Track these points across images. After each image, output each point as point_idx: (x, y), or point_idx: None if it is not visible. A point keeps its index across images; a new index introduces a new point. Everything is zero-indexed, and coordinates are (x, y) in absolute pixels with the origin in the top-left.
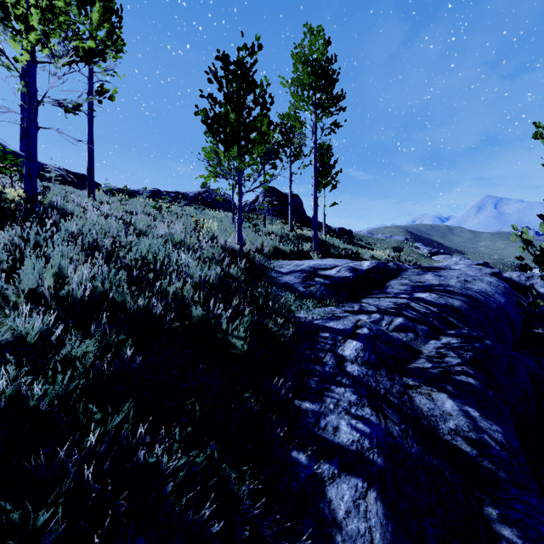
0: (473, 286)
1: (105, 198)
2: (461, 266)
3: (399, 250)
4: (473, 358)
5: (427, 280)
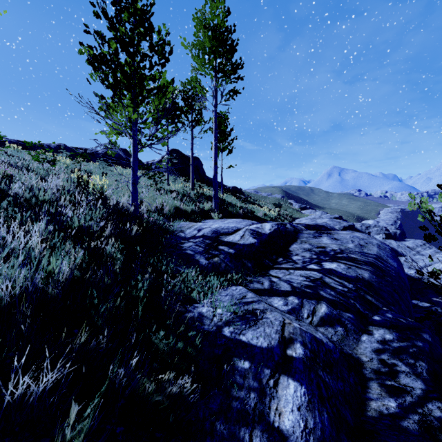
0: (369, 252)
1: None
2: (326, 220)
3: (280, 206)
4: (429, 372)
5: (327, 245)
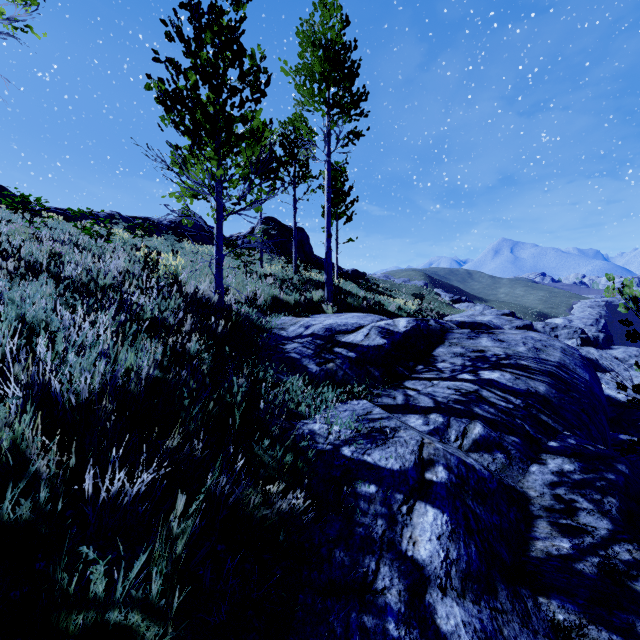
0: (548, 358)
1: (19, 218)
2: (490, 317)
3: (421, 297)
4: (621, 511)
5: (487, 348)
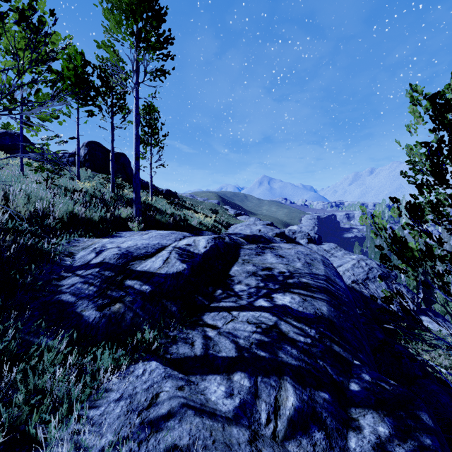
0: (318, 272)
1: None
2: (260, 227)
3: (216, 212)
4: None
5: (273, 266)
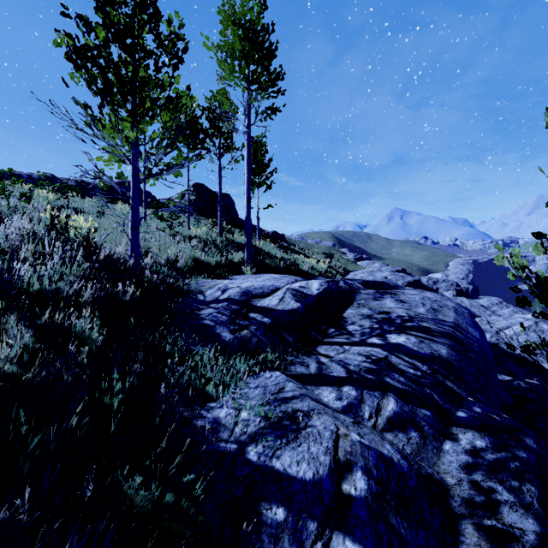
0: (445, 318)
1: None
2: (386, 273)
3: (330, 256)
4: (541, 501)
5: (391, 310)
